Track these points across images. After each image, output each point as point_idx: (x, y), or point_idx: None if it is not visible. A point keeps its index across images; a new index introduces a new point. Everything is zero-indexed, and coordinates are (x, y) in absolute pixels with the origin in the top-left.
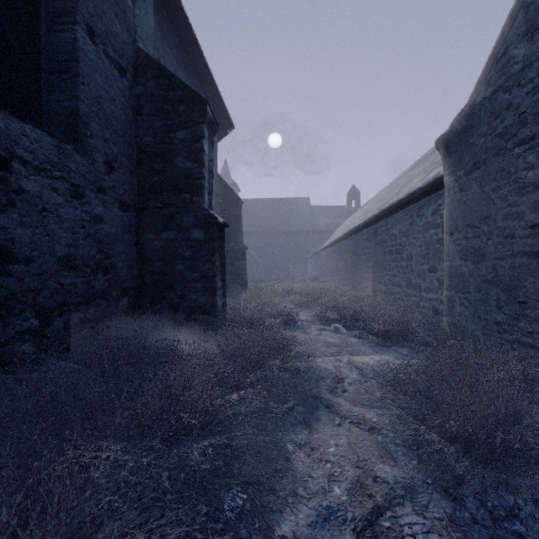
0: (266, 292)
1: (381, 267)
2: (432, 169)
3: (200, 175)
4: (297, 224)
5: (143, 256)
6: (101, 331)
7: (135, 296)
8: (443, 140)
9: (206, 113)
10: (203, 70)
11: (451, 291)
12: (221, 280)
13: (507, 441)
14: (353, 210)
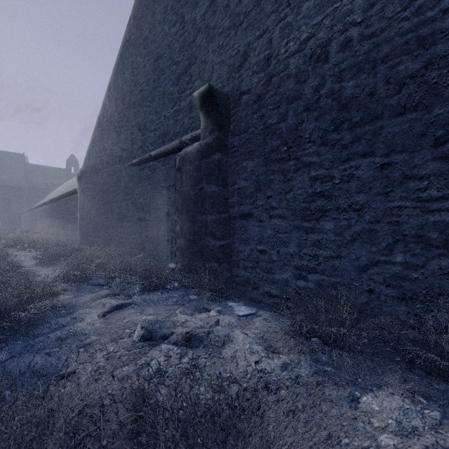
0: None
1: (68, 222)
2: None
3: None
4: (9, 179)
5: None
6: None
7: None
8: (77, 176)
9: None
10: None
11: (79, 230)
12: None
13: (57, 255)
14: (72, 175)
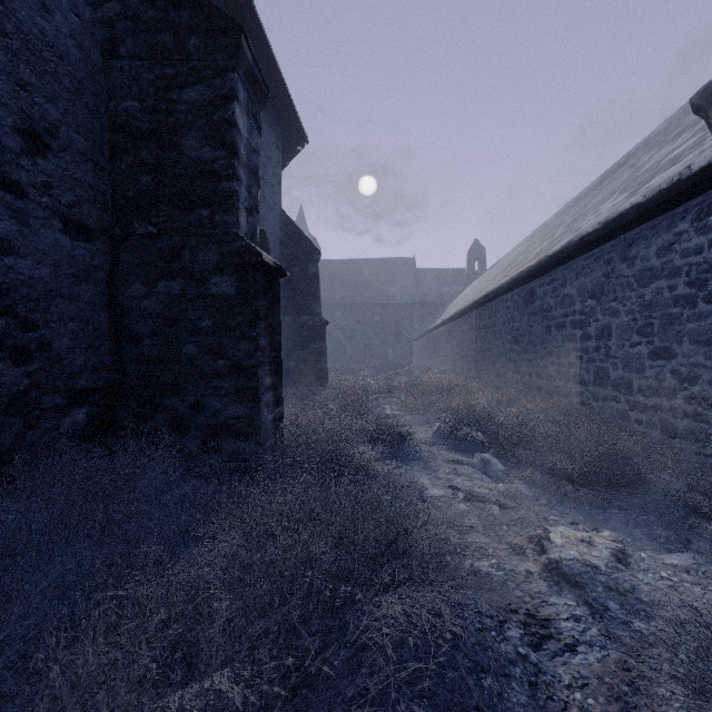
0: (356, 391)
1: (541, 351)
2: (645, 179)
3: (228, 172)
4: (399, 294)
5: (122, 328)
6: (7, 482)
7: (105, 405)
8: None
9: (240, 51)
10: (256, 38)
11: None
12: (270, 373)
13: None
14: (476, 275)
